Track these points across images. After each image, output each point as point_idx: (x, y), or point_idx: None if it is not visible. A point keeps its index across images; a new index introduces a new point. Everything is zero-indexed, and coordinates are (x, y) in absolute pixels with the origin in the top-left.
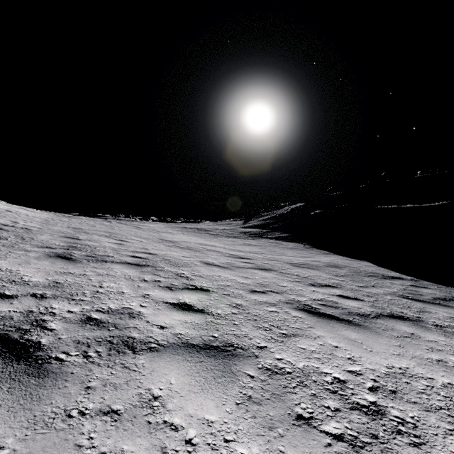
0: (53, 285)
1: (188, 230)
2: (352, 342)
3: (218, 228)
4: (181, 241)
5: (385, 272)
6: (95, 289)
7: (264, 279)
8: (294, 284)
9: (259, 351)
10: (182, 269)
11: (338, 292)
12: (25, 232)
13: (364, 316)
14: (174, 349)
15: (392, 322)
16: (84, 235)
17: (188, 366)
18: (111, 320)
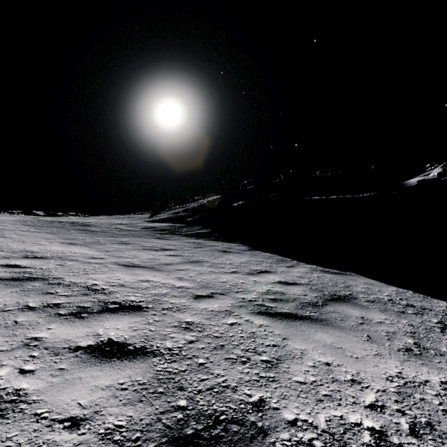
0: None
1: (52, 224)
2: None
3: (112, 223)
4: None
5: (423, 299)
6: None
7: None
8: None
9: None
10: None
11: None
12: None
13: None
14: None
15: None
16: None
17: None
18: None
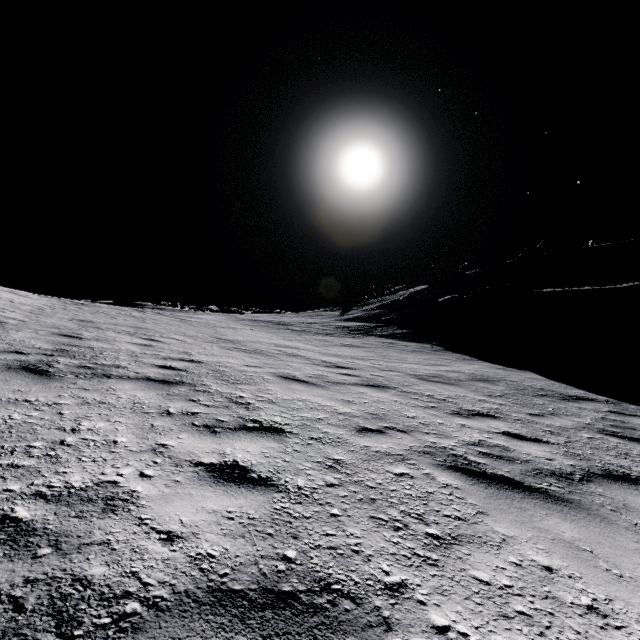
0: None
1: (259, 324)
2: (574, 550)
3: (304, 322)
4: (247, 341)
5: (562, 388)
6: (58, 437)
7: (378, 405)
8: (427, 412)
9: (390, 603)
10: (241, 389)
11: (503, 427)
12: None
13: (565, 478)
14: (184, 617)
15: (618, 490)
16: (92, 331)
17: None
18: (53, 524)
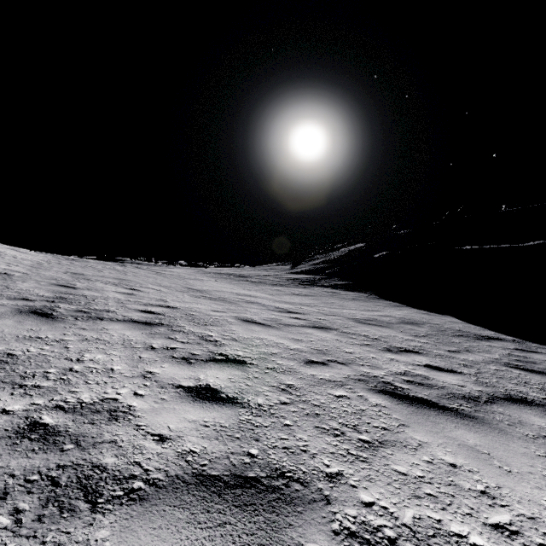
0: (0, 360)
1: (222, 276)
2: (475, 453)
3: (260, 274)
4: (212, 290)
5: (477, 330)
6: (68, 365)
7: (322, 343)
8: (363, 349)
9: (330, 486)
10: (210, 330)
11: (425, 361)
12: (2, 278)
13: (473, 400)
14: (176, 492)
15: (515, 409)
16: (83, 282)
17: (197, 539)
18: (72, 428)
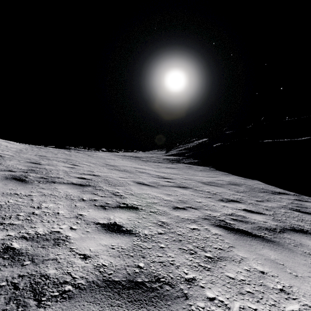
0: None
1: (126, 157)
2: (275, 264)
3: (148, 156)
4: (120, 165)
5: (272, 188)
6: (31, 211)
7: (183, 196)
8: (207, 199)
9: (187, 287)
10: (117, 188)
11: (243, 207)
12: None
13: (272, 231)
14: (92, 292)
15: (297, 236)
16: (45, 161)
17: None
18: (30, 251)
